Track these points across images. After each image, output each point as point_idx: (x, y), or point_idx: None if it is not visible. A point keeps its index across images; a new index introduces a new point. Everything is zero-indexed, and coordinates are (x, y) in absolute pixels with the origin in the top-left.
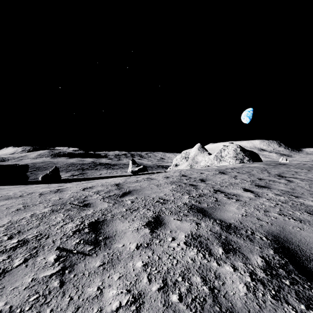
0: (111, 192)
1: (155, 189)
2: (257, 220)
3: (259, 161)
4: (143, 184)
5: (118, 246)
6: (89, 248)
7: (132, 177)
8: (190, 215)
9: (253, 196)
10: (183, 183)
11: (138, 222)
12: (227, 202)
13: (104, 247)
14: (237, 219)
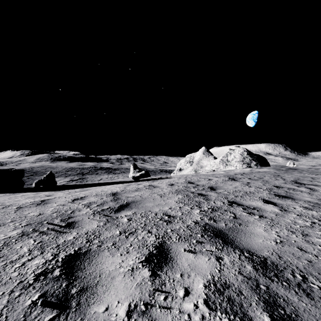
0: (105, 204)
1: (158, 200)
2: (300, 251)
3: (267, 165)
4: (144, 194)
5: (98, 310)
6: (49, 315)
7: (133, 184)
8: (206, 242)
9: (278, 210)
10: (191, 192)
11: (134, 255)
12: (249, 219)
13: (74, 314)
14: (272, 249)
